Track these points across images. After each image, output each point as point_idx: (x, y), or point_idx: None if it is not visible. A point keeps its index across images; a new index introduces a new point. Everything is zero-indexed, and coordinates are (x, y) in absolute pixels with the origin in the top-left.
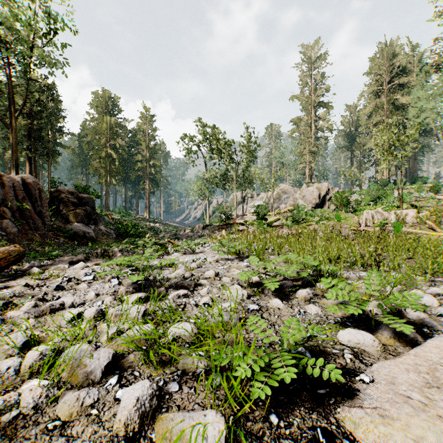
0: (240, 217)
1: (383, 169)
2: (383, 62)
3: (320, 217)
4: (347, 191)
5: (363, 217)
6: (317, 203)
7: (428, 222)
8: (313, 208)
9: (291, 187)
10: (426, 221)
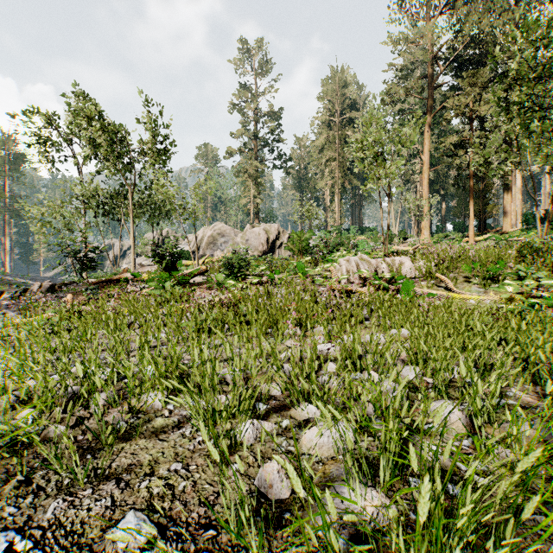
0: (139, 268)
1: (335, 215)
2: (335, 89)
3: (274, 268)
4: (308, 230)
5: (341, 268)
6: (265, 251)
7: (440, 276)
8: (260, 257)
9: (230, 227)
10: (437, 275)
